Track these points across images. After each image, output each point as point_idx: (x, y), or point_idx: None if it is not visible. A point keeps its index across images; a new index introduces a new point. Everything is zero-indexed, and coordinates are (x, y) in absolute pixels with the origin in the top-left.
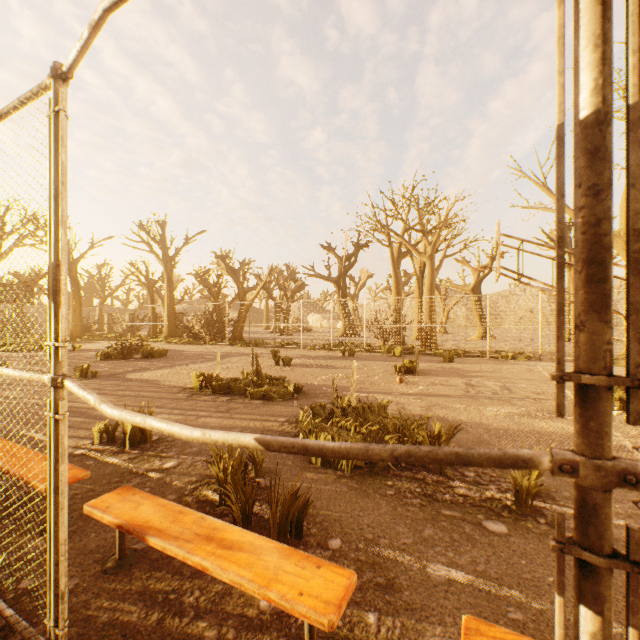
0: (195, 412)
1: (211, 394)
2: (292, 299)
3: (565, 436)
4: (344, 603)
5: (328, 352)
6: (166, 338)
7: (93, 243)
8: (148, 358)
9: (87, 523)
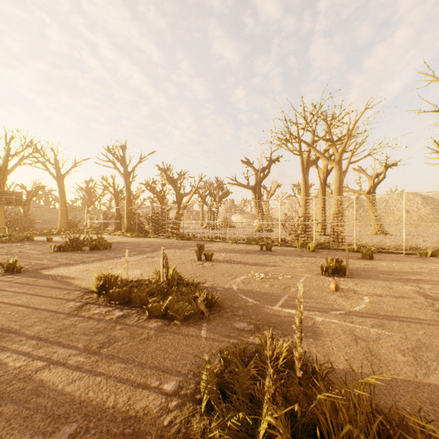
0: (51, 349)
1: (107, 304)
2: (219, 203)
3: None
4: None
5: (247, 246)
6: (122, 232)
7: (75, 163)
8: (94, 250)
9: None
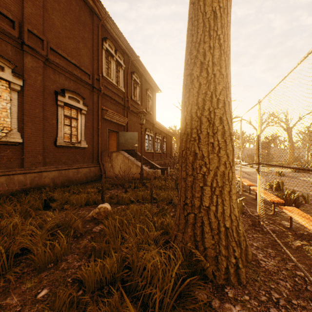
0: (309, 190)
1: None
2: None
3: None
4: (275, 201)
5: None
6: None
7: (299, 118)
8: None
9: (254, 195)
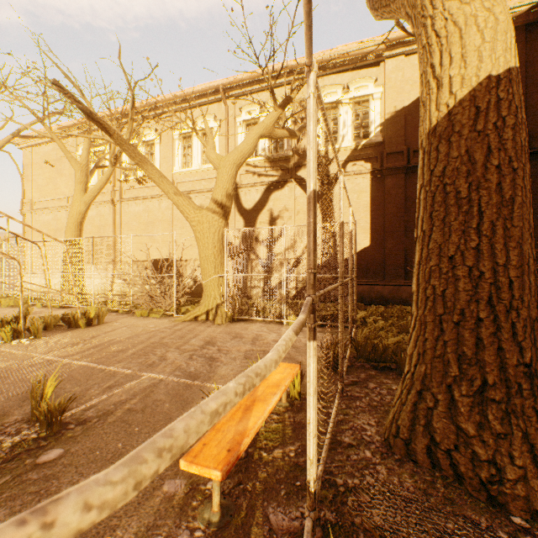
0: None
1: None
2: None
3: (3, 371)
4: None
5: None
6: None
7: None
8: None
9: None
